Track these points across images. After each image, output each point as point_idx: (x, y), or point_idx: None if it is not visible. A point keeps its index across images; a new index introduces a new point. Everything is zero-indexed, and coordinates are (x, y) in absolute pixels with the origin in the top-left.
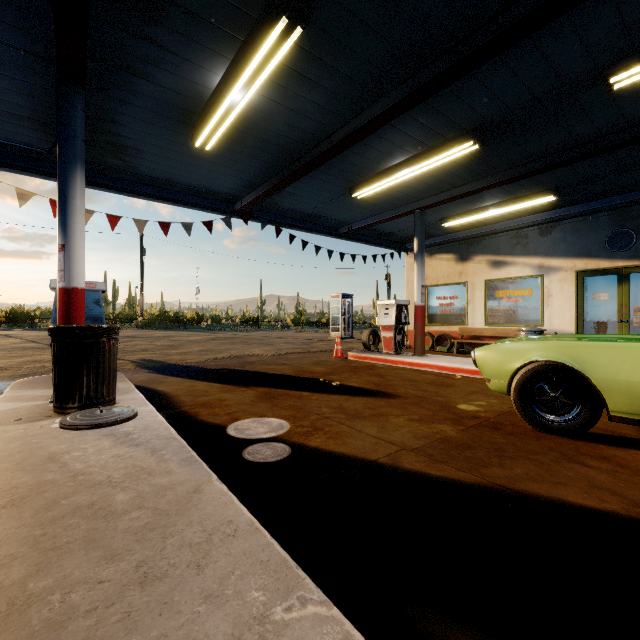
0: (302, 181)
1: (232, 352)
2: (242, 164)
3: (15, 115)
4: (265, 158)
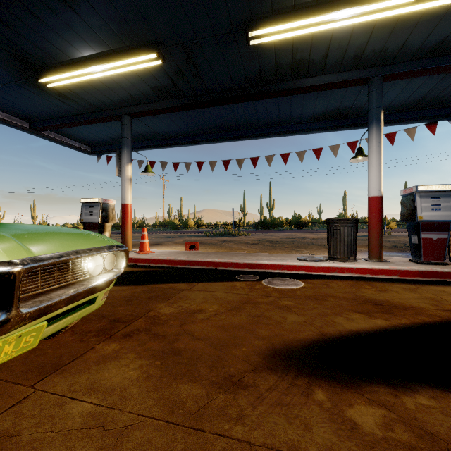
0: None
1: None
2: None
3: (445, 78)
4: None
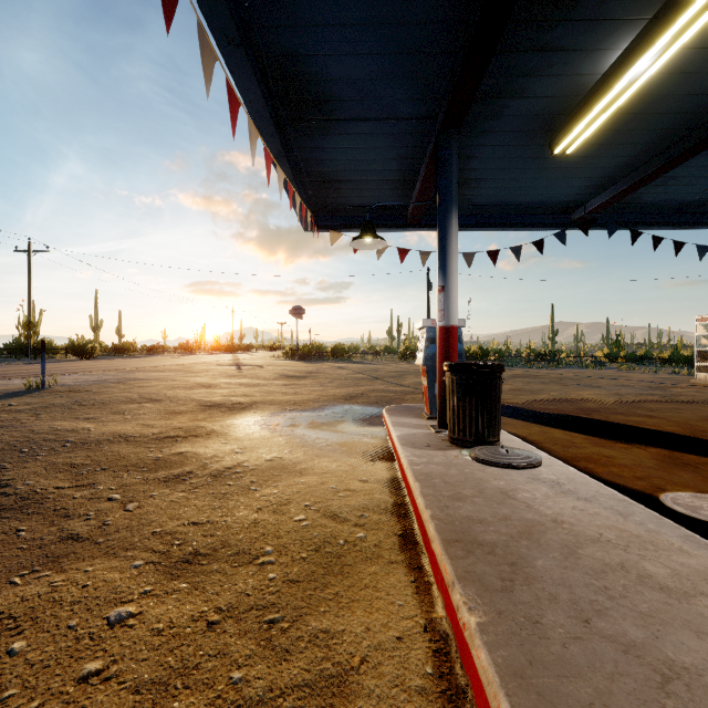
0: (699, 154)
1: (552, 394)
2: (604, 158)
3: (386, 181)
4: (645, 139)
